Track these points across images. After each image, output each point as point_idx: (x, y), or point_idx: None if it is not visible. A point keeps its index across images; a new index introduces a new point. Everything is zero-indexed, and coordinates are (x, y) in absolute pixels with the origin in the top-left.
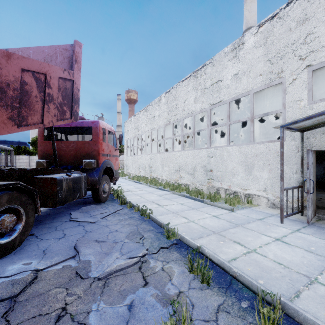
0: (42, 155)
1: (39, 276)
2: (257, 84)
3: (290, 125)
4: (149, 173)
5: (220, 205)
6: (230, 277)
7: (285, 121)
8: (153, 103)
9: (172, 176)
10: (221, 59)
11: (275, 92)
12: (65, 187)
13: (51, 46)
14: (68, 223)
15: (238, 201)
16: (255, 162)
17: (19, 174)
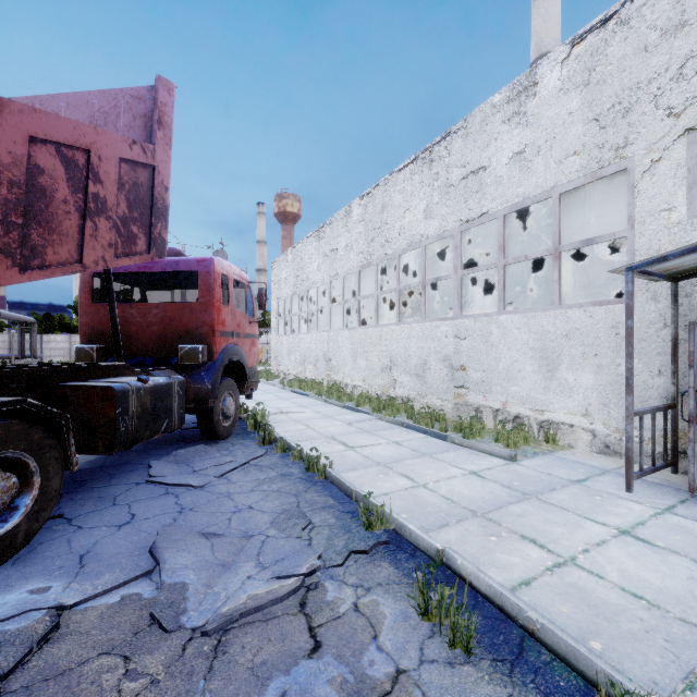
0: (90, 335)
1: (64, 623)
2: (567, 173)
3: (649, 266)
4: (324, 373)
5: (484, 448)
6: (519, 630)
7: (634, 257)
8: (333, 220)
9: (377, 380)
10: (485, 119)
11: (606, 193)
12: (135, 407)
13: (105, 91)
14: (143, 487)
15: (525, 437)
16: (564, 349)
17: (30, 379)
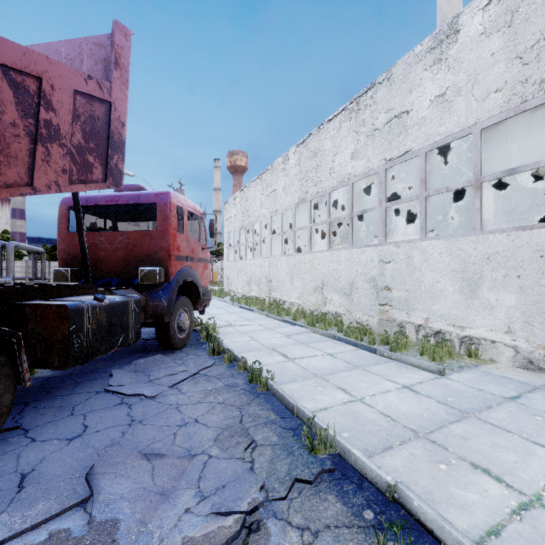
0: (66, 259)
1: None
2: (489, 109)
3: None
4: (266, 291)
5: (412, 361)
6: None
7: None
8: (273, 166)
9: (310, 298)
10: (407, 69)
11: (512, 135)
12: (90, 324)
13: (71, 40)
14: (102, 396)
15: (448, 351)
16: (485, 271)
17: None
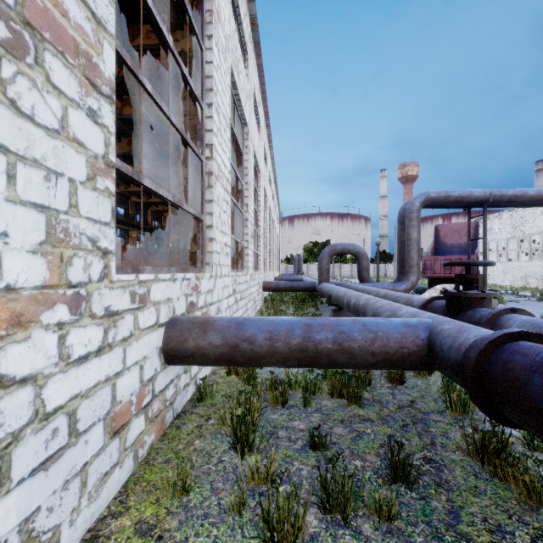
0: None
1: None
2: None
3: None
4: None
5: None
6: None
7: None
8: (490, 217)
9: (518, 282)
10: None
11: None
12: None
13: (462, 222)
14: None
15: None
16: None
17: None
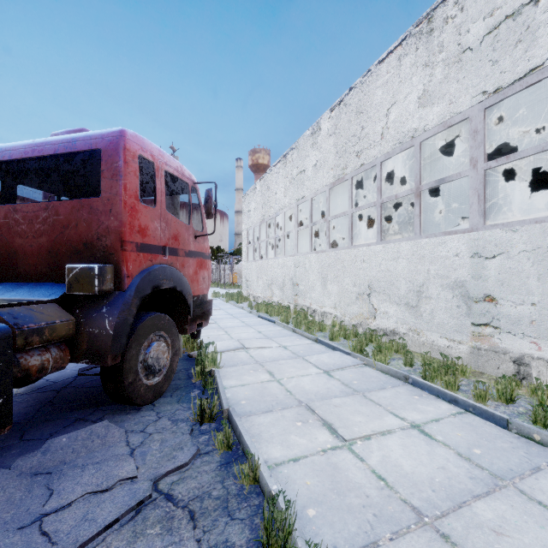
0: None
1: None
2: None
3: None
4: (291, 297)
5: None
6: None
7: None
8: (300, 142)
9: (351, 307)
10: None
11: None
12: None
13: None
14: None
15: None
16: None
17: None
